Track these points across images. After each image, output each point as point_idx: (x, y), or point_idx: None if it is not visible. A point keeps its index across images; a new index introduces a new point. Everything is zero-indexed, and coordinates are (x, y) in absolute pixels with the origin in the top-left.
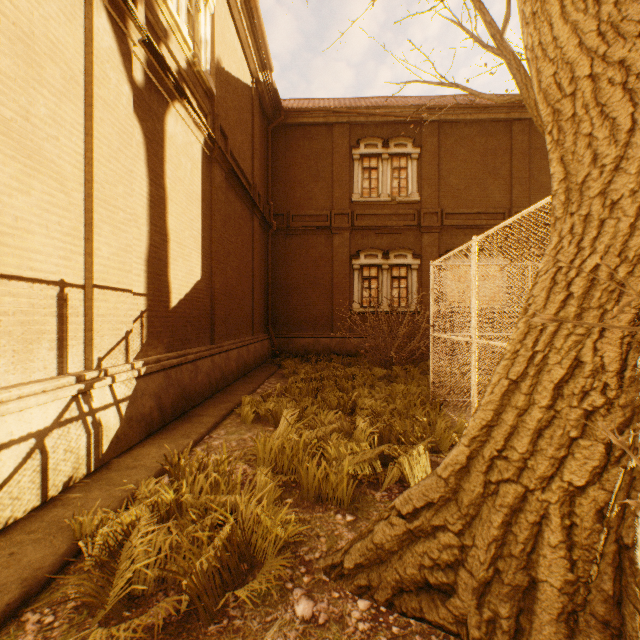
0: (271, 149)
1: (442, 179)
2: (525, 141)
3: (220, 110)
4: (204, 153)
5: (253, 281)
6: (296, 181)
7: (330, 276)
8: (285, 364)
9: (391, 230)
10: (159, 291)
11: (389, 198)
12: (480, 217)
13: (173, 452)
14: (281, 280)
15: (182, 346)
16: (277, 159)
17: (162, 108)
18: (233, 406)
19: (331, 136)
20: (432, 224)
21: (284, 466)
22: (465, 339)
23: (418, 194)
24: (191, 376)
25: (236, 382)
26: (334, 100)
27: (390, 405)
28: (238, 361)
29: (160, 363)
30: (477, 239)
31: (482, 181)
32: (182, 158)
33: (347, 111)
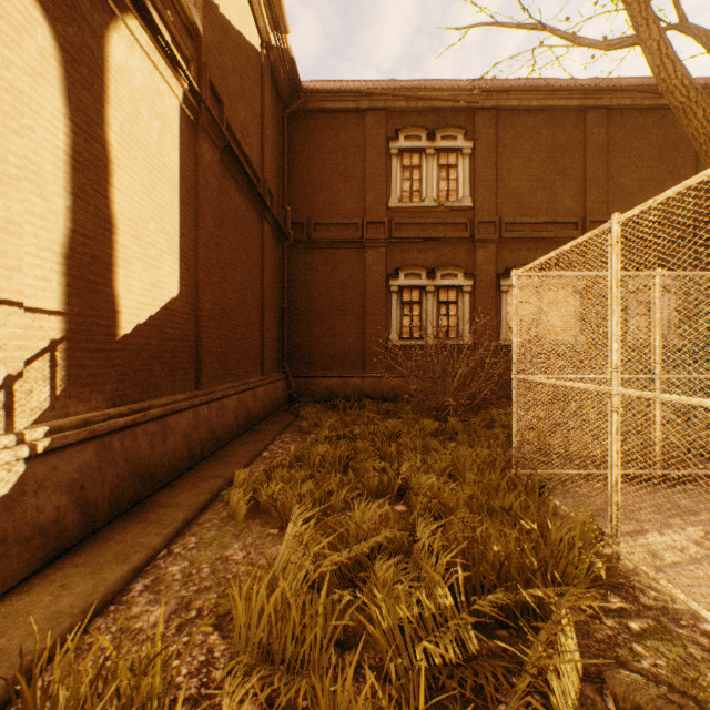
0: (288, 141)
1: (500, 180)
2: (602, 134)
3: (211, 61)
4: (184, 115)
5: (263, 305)
6: (319, 181)
7: (362, 300)
8: (304, 413)
9: (437, 243)
10: (94, 309)
11: (435, 203)
12: (547, 228)
13: (81, 604)
14: (300, 305)
15: (143, 395)
16: (295, 153)
17: (100, 16)
18: (221, 485)
19: (363, 125)
20: (488, 236)
21: (286, 649)
22: (593, 387)
23: (471, 199)
24: (154, 442)
25: (234, 441)
26: (366, 82)
27: (459, 485)
28: (238, 411)
29: (87, 427)
30: (624, 217)
31: (549, 183)
32: (143, 109)
33: (383, 93)
